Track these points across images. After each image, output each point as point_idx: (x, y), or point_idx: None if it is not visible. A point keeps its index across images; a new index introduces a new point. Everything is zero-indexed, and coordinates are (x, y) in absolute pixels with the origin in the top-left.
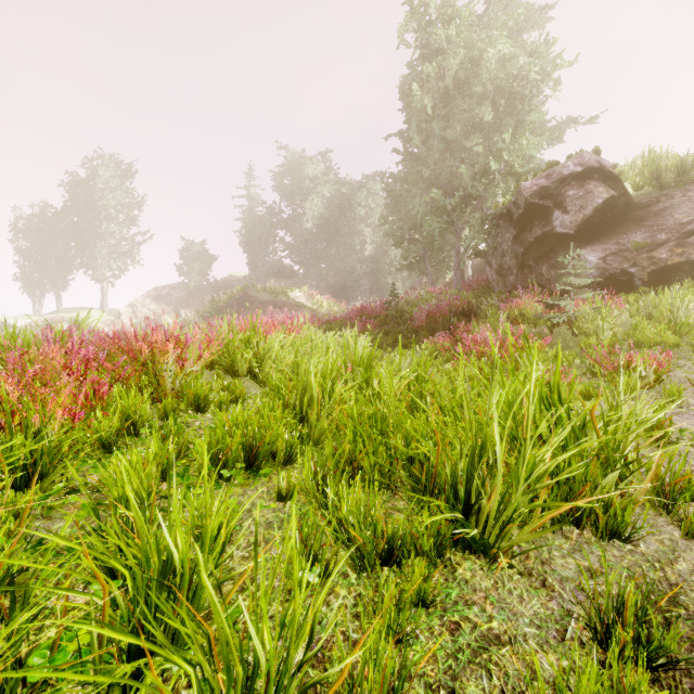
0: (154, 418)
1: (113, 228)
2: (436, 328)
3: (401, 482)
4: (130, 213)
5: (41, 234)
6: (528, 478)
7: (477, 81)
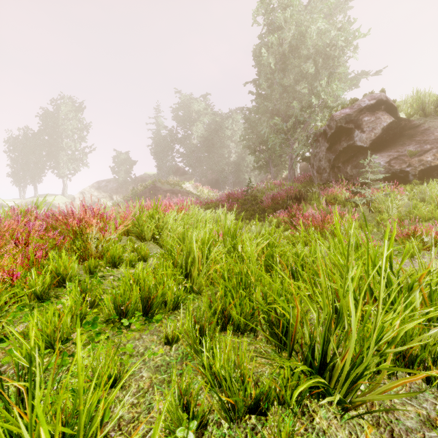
0: (82, 272)
1: (70, 143)
2: (278, 207)
3: (262, 329)
4: (81, 133)
5: (24, 147)
6: (378, 342)
7: (304, 47)
